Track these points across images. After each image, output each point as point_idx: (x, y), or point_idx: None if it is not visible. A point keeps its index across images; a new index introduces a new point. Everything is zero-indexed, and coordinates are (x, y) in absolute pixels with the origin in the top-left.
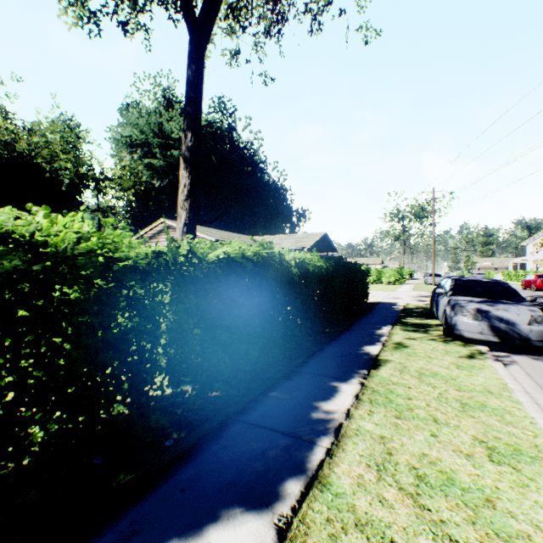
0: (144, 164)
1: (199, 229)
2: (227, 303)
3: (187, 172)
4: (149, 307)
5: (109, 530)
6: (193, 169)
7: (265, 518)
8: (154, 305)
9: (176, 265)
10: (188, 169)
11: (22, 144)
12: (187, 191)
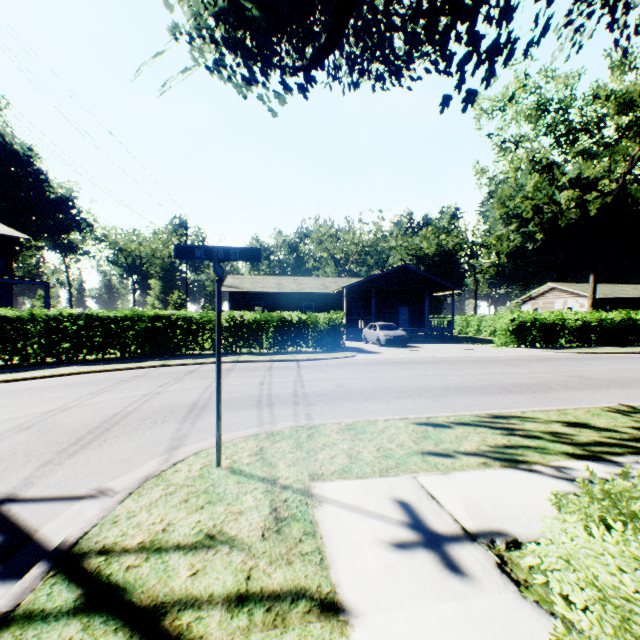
0: (517, 232)
1: (580, 288)
2: (610, 326)
3: (591, 285)
4: (594, 325)
5: (594, 346)
6: (594, 284)
7: (616, 347)
8: (595, 325)
9: (599, 319)
10: (591, 284)
11: (447, 245)
12: (591, 292)
